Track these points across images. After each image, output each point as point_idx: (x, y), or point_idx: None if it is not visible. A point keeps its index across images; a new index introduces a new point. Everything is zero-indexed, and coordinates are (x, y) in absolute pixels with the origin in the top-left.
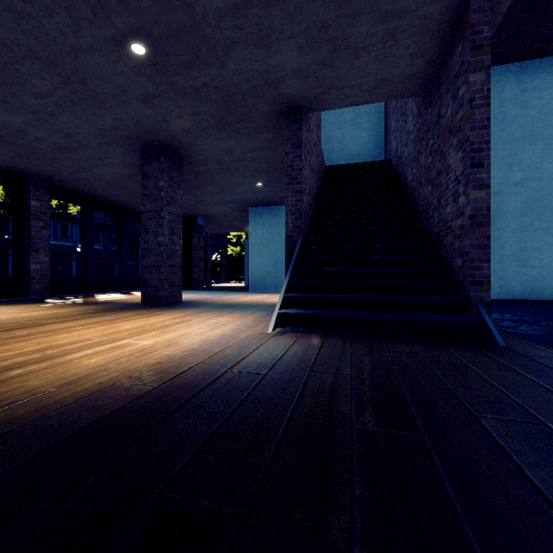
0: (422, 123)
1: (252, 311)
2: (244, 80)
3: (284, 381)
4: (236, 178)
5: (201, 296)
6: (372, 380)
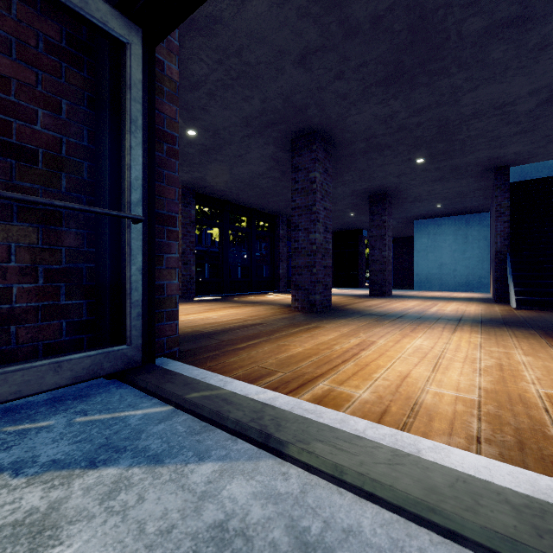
0: None
1: (464, 301)
2: (474, 160)
3: None
4: (421, 204)
5: None
6: None
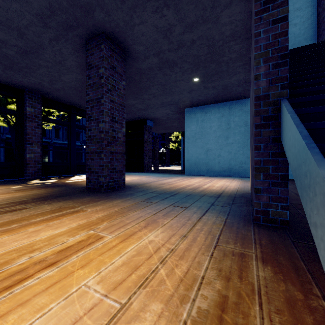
0: None
1: (197, 210)
2: None
3: None
4: (175, 74)
5: (146, 179)
6: None
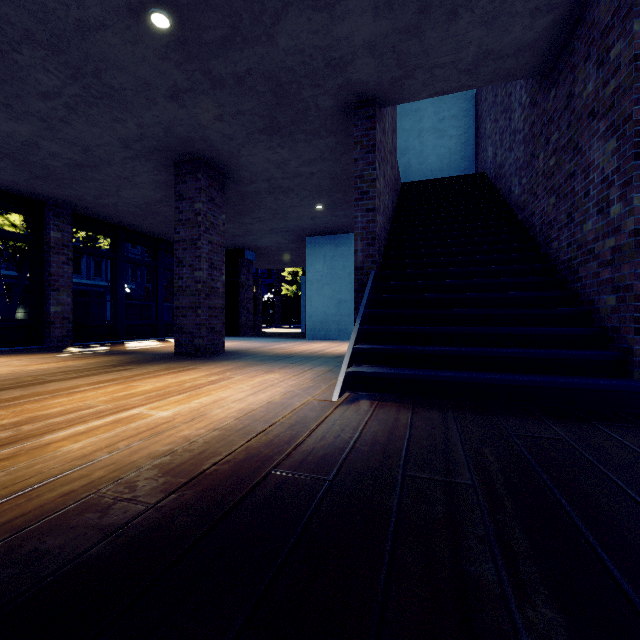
0: (539, 113)
1: (310, 365)
2: (300, 62)
3: (364, 498)
4: (290, 200)
5: (249, 345)
6: (516, 501)
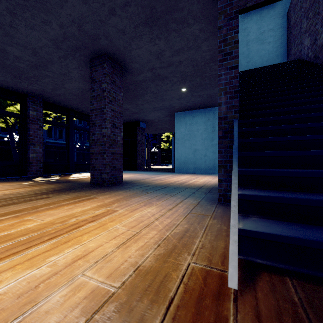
0: None
1: (181, 196)
2: None
3: None
4: (165, 85)
5: (140, 176)
6: None
